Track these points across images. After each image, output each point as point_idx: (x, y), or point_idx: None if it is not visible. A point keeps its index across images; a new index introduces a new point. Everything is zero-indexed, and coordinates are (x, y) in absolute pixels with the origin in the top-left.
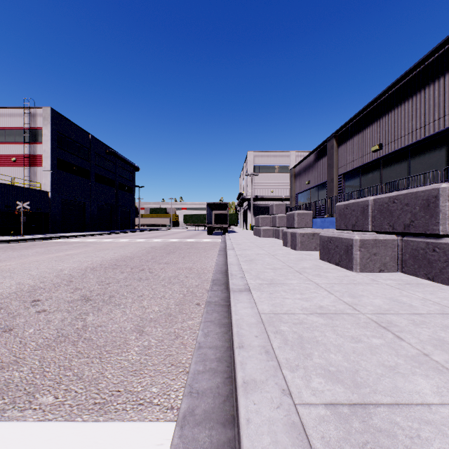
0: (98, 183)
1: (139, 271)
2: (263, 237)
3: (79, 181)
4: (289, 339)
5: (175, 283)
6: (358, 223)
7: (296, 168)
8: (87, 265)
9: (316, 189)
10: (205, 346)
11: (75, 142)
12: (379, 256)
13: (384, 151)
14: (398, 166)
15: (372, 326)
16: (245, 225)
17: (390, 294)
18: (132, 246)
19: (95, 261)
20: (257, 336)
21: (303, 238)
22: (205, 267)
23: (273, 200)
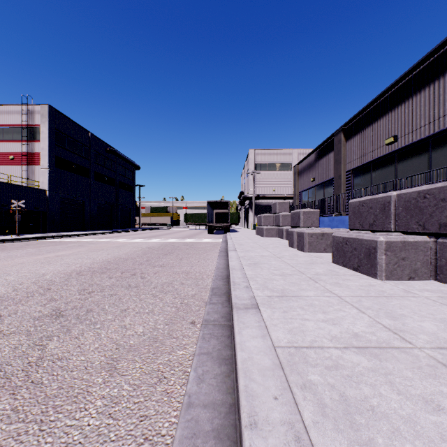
0: (98, 182)
1: (129, 276)
2: (266, 237)
3: (78, 179)
4: (327, 404)
5: (167, 292)
6: (376, 222)
7: (300, 165)
8: (74, 268)
9: (321, 187)
10: (197, 403)
11: (74, 139)
12: (409, 261)
13: (399, 143)
14: (417, 159)
15: (444, 374)
16: (247, 224)
17: (438, 313)
18: (129, 246)
19: (84, 263)
20: (276, 397)
21: (311, 239)
22: (204, 271)
23: (275, 198)
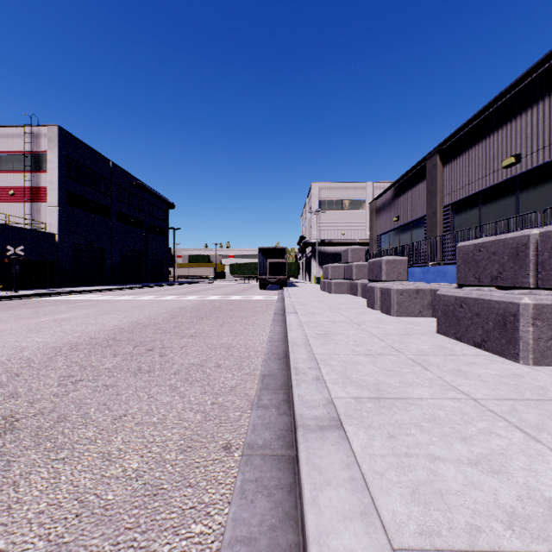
0: (121, 223)
1: (143, 353)
2: (334, 293)
3: (96, 220)
4: None
5: (194, 382)
6: (504, 274)
7: (378, 201)
8: (69, 339)
9: (407, 228)
10: None
11: (91, 170)
12: None
13: (523, 165)
14: (550, 187)
15: None
16: (309, 277)
17: None
18: (155, 306)
19: (86, 331)
20: None
21: (401, 297)
22: (251, 345)
23: (345, 244)
